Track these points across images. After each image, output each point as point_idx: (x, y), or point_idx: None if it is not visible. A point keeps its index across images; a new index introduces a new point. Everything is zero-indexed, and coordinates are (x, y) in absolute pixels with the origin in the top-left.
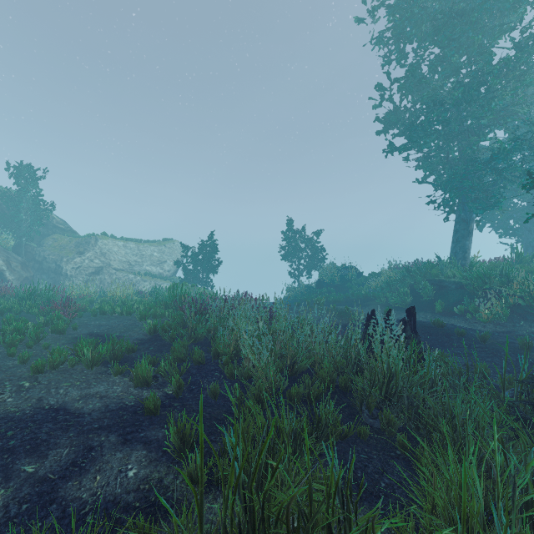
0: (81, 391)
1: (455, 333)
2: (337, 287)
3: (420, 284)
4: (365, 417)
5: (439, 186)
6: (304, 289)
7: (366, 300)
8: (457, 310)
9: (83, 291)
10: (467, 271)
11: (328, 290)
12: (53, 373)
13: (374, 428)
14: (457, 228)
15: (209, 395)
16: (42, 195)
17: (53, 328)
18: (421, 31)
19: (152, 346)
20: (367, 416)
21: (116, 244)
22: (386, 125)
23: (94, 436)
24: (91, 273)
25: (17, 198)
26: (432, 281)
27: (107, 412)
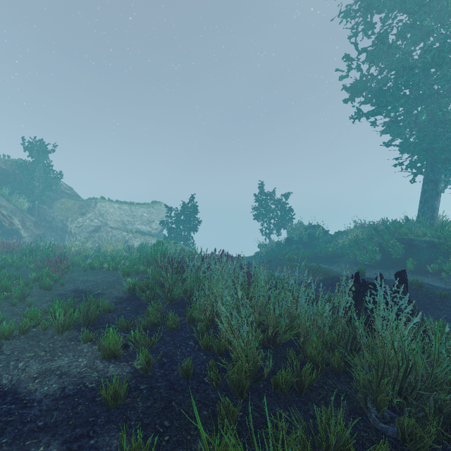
0: (41, 365)
1: (436, 294)
2: (305, 244)
3: (389, 242)
4: (373, 419)
5: (404, 149)
6: (274, 246)
7: (334, 257)
8: (431, 269)
9: (81, 247)
10: (438, 230)
11: (297, 247)
12: (21, 339)
13: (388, 438)
14: (425, 188)
15: (181, 376)
16: (51, 165)
17: (41, 284)
18: (390, 0)
19: (129, 306)
20: (376, 419)
21: (112, 207)
22: (353, 93)
23: (32, 444)
24: (91, 231)
25: (31, 168)
26: (401, 240)
27: (60, 399)
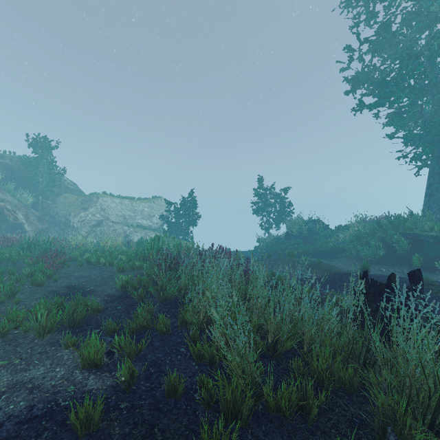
0: (13, 376)
1: None
2: (305, 239)
3: (393, 237)
4: None
5: (408, 142)
6: (273, 241)
7: (335, 252)
8: (439, 266)
9: (81, 241)
10: None
11: (296, 242)
12: None
13: None
14: (431, 181)
15: (168, 392)
16: (54, 161)
17: (33, 280)
18: None
19: (120, 305)
20: None
21: (114, 201)
22: (355, 85)
23: None
24: (93, 225)
25: (35, 164)
26: (406, 235)
27: (25, 422)
